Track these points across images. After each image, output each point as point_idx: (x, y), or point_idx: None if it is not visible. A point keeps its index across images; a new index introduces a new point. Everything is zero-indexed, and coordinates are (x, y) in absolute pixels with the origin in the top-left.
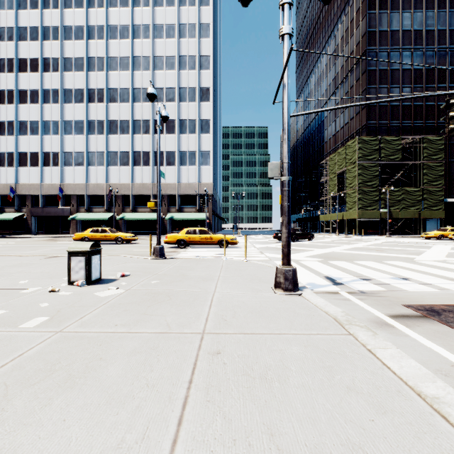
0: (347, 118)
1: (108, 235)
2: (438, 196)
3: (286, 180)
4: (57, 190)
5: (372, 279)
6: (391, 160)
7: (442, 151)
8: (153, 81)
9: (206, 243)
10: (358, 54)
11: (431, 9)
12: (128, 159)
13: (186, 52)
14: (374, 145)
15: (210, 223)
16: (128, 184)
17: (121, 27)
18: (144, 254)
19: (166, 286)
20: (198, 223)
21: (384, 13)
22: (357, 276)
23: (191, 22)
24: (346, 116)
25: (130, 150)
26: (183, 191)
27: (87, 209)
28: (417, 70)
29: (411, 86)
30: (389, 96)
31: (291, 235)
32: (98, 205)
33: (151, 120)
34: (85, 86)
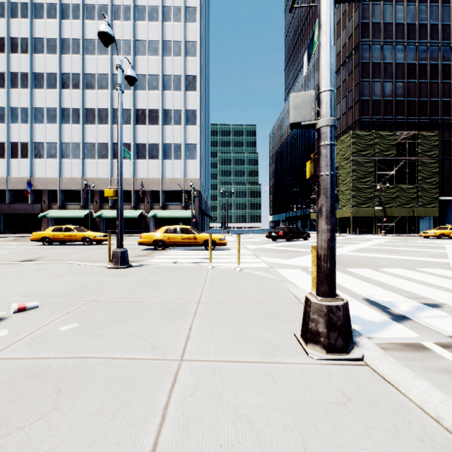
0: (339, 113)
1: (74, 234)
2: (432, 194)
3: (329, 125)
4: (26, 184)
5: (441, 304)
6: (386, 156)
7: (436, 147)
8: (135, 67)
9: (189, 244)
10: (351, 46)
11: (424, 3)
12: (106, 152)
13: (170, 36)
14: (368, 140)
15: (197, 222)
16: (107, 179)
17: (99, 6)
18: (107, 259)
19: (81, 344)
20: (184, 222)
21: (378, 5)
22: (412, 297)
23: (176, 4)
24: (338, 111)
25: (109, 141)
26: (167, 186)
27: (61, 206)
28: (410, 65)
29: (404, 80)
30: (383, 91)
31: (287, 234)
32: (73, 201)
33: (132, 109)
34: (58, 70)
